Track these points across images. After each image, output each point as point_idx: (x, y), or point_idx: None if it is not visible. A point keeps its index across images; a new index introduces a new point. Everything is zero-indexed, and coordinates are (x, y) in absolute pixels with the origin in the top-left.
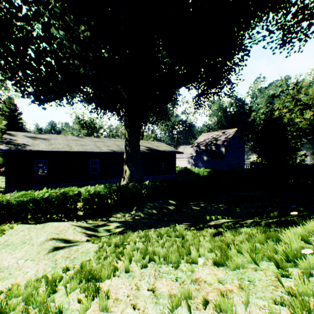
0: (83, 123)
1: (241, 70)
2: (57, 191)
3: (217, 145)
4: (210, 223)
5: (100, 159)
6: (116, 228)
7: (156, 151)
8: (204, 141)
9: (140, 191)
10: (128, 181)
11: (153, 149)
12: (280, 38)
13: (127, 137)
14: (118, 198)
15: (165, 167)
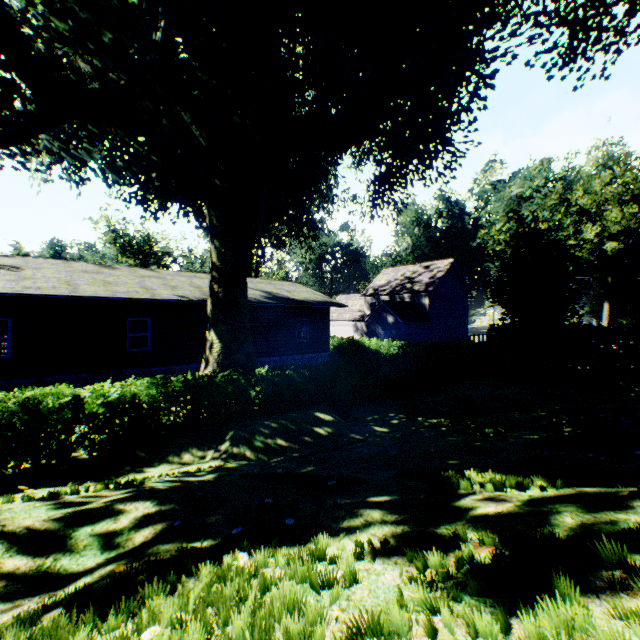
0: (125, 244)
1: (473, 122)
2: (11, 396)
3: (414, 293)
4: (475, 509)
5: (152, 317)
6: (138, 529)
7: (286, 301)
8: (388, 285)
9: (245, 392)
10: (217, 367)
11: (280, 296)
12: (562, 45)
13: (216, 261)
14: (189, 412)
15: (306, 337)
